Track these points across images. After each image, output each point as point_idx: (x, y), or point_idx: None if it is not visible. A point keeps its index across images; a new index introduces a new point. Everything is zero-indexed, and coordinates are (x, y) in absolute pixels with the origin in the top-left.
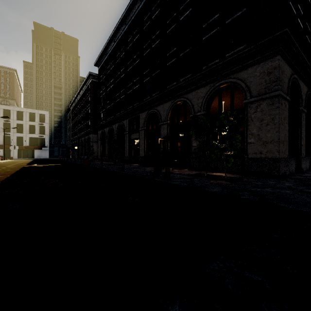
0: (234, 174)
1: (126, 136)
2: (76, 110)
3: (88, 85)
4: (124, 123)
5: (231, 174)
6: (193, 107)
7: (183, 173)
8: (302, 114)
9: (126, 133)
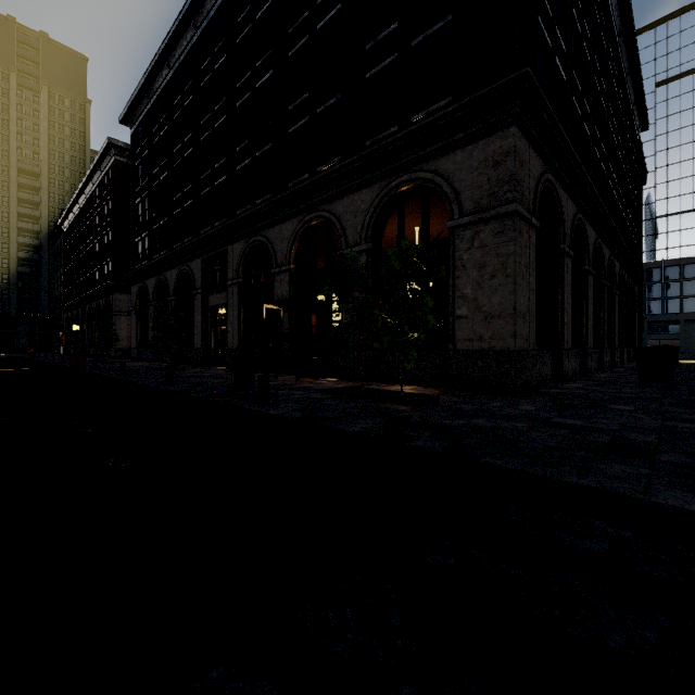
0: (428, 388)
1: (197, 300)
2: (77, 233)
3: (106, 172)
4: (192, 268)
5: (423, 387)
6: (344, 234)
7: (315, 388)
8: (565, 260)
9: (197, 293)
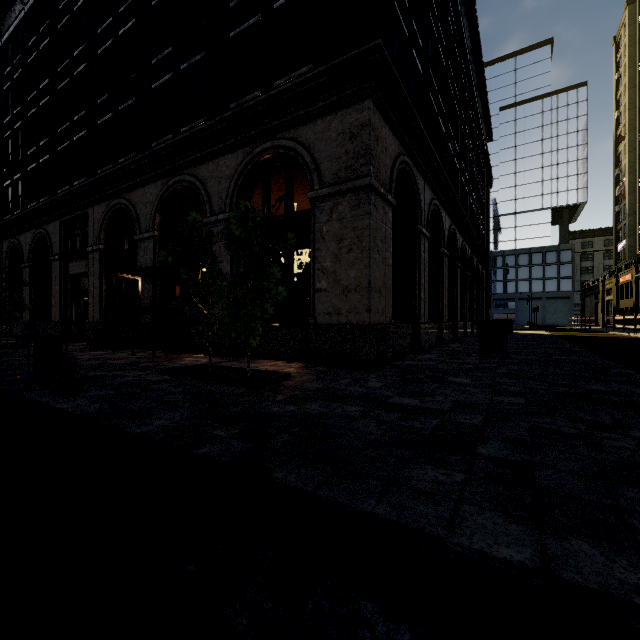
0: (291, 363)
1: (55, 268)
2: None
3: None
4: (48, 231)
5: (286, 362)
6: (209, 200)
7: (164, 366)
8: (422, 240)
9: (55, 260)
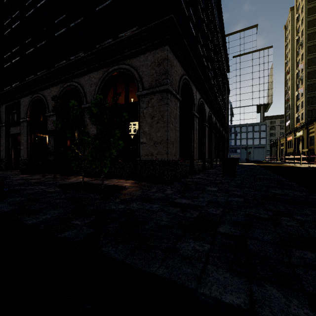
0: (127, 180)
1: (2, 130)
2: None
3: None
4: None
5: (125, 180)
6: (85, 95)
7: (59, 183)
8: (195, 118)
9: (2, 126)
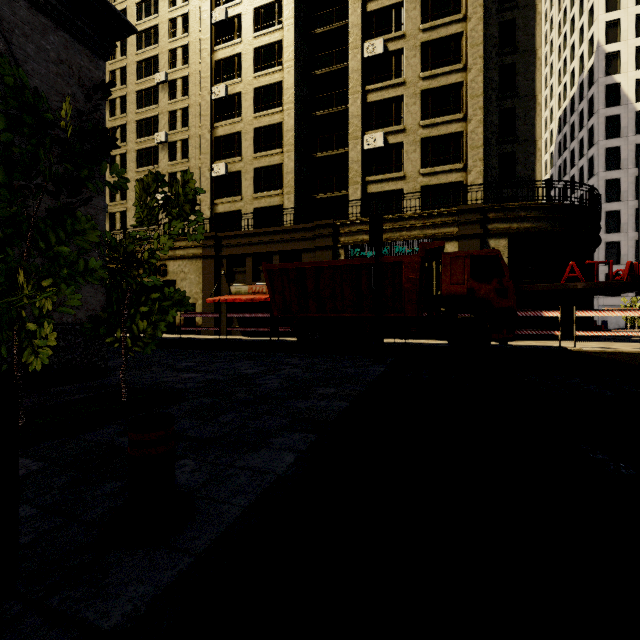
0: None
1: None
2: None
3: None
4: None
5: None
6: None
7: None
8: None
9: None
